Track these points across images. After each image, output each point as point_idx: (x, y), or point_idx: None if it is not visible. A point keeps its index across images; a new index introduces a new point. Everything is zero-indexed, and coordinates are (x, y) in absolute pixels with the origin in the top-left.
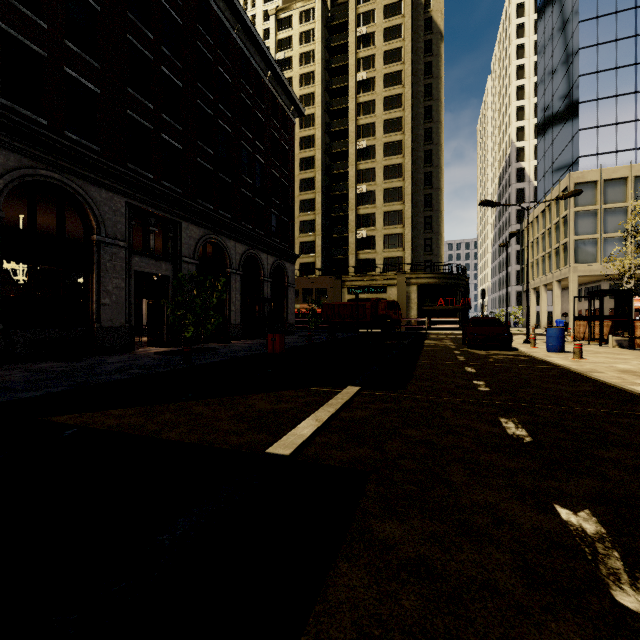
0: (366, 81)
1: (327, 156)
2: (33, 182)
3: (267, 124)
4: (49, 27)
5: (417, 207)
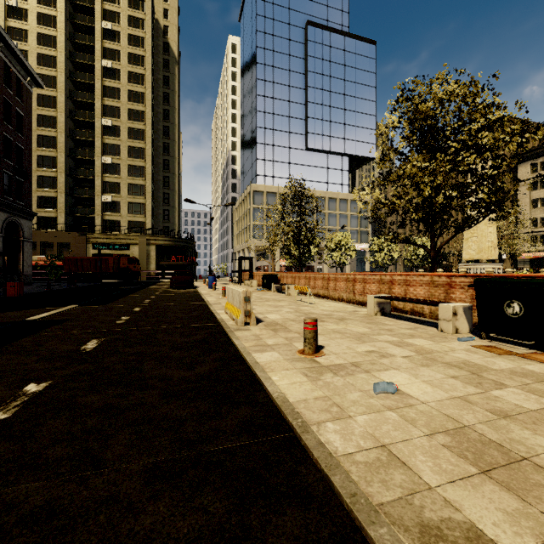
0: (112, 69)
1: (71, 120)
2: None
3: None
4: None
5: (158, 184)
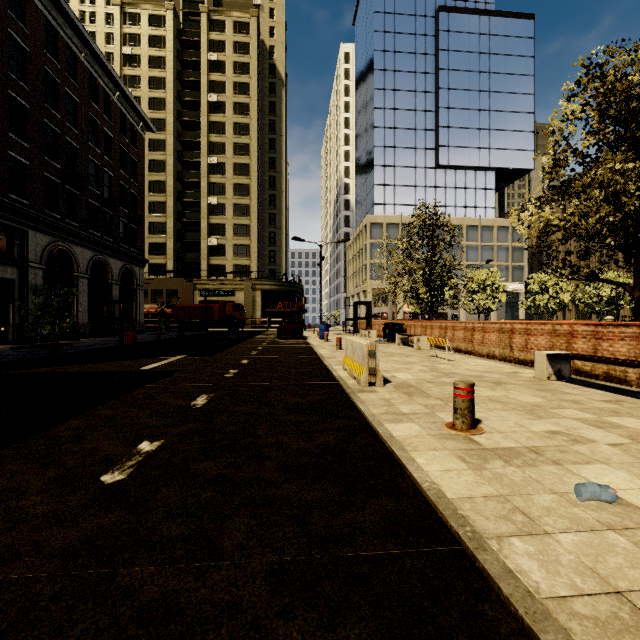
0: (217, 103)
1: (179, 162)
2: None
3: (116, 139)
4: None
5: (263, 223)
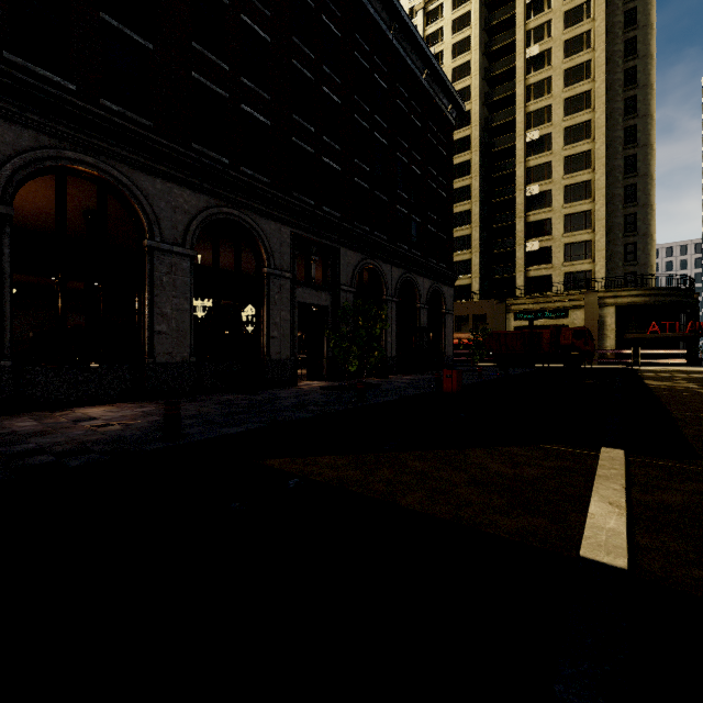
0: (538, 56)
1: (486, 157)
2: (217, 220)
3: (423, 129)
4: (229, 68)
5: (613, 204)
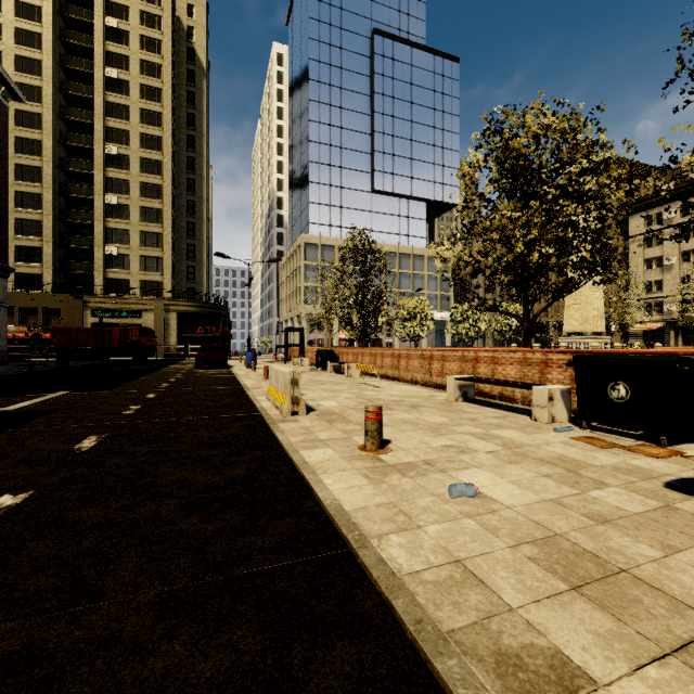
0: (118, 81)
1: (62, 146)
2: None
3: None
4: None
5: (180, 233)
